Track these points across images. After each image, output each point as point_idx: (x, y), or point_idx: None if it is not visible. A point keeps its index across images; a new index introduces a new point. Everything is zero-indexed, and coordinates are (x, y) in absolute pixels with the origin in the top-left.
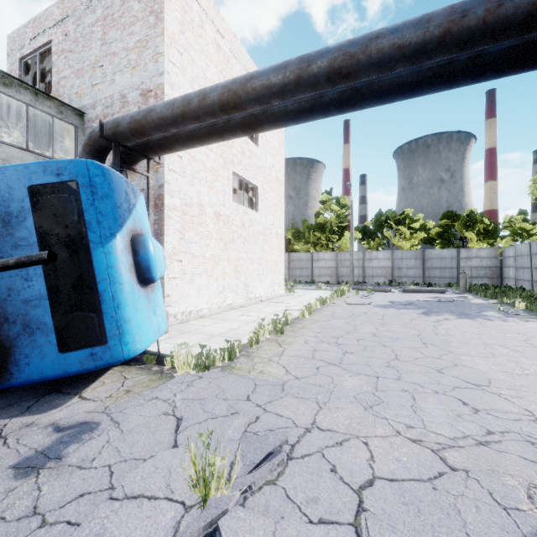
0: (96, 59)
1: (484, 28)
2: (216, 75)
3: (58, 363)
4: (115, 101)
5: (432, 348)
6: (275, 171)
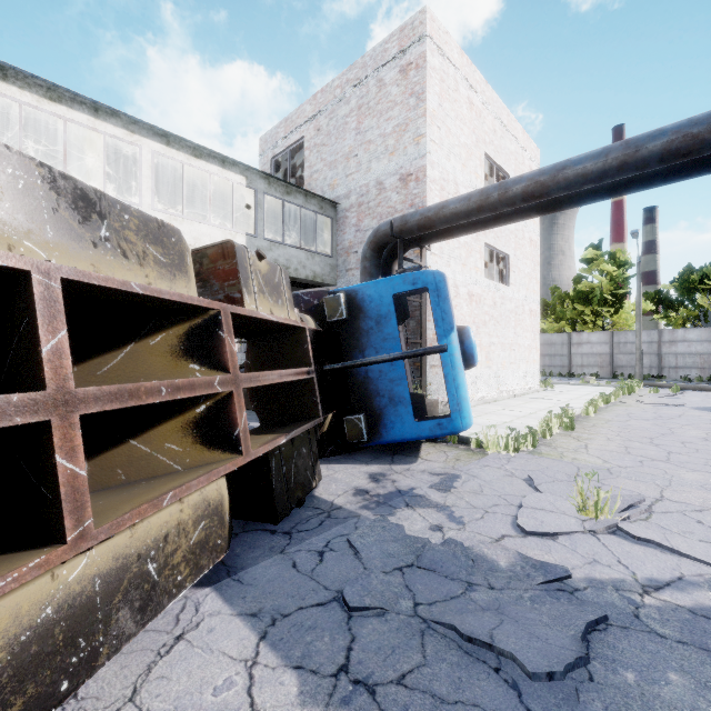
0: (350, 150)
1: None
2: (469, 137)
3: (414, 429)
4: (371, 189)
5: None
6: (528, 232)
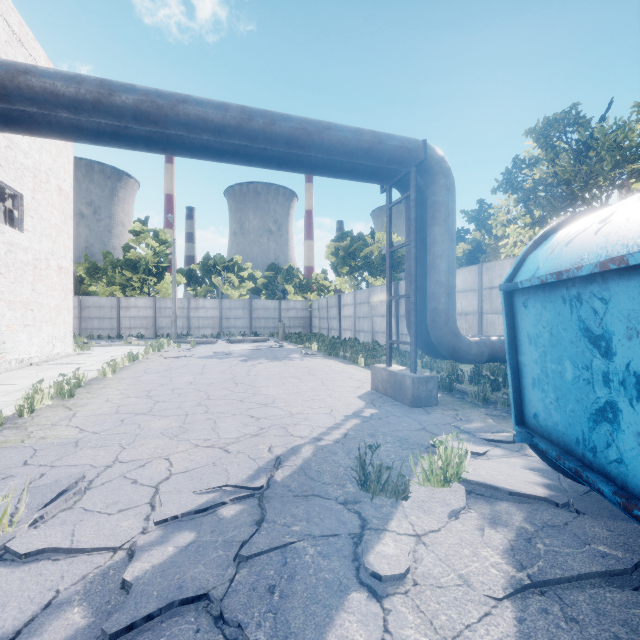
0: None
1: (264, 135)
2: None
3: None
4: None
5: (241, 386)
6: (57, 178)
